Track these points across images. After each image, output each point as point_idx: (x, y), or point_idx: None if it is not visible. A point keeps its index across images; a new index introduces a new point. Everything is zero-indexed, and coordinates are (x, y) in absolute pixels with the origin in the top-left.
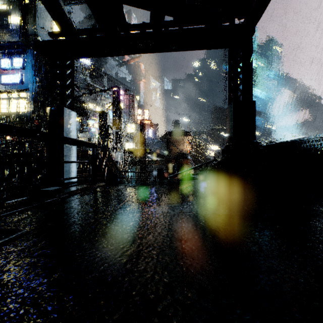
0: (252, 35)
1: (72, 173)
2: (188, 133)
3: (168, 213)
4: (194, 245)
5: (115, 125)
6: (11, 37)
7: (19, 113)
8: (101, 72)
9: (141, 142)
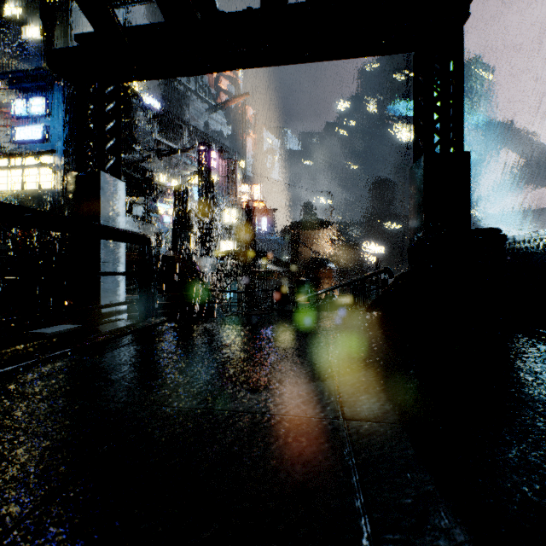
0: (464, 21)
1: (117, 294)
2: (329, 225)
3: (306, 423)
4: None
5: (203, 211)
6: (27, 62)
7: (41, 191)
8: (180, 122)
9: (248, 240)
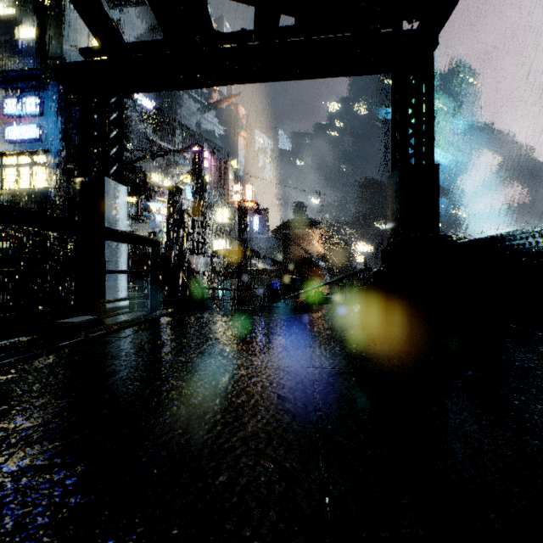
0: (434, 48)
1: (120, 291)
2: (319, 224)
3: (288, 370)
4: (343, 445)
5: (196, 211)
6: (21, 62)
7: (34, 190)
8: (172, 122)
9: (240, 239)
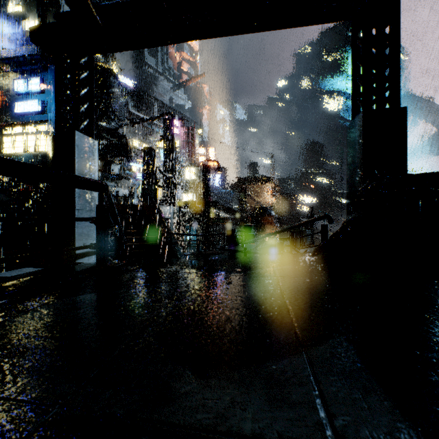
0: None
1: (90, 237)
2: (270, 180)
3: None
4: None
5: (167, 168)
6: (26, 49)
7: (38, 153)
8: (149, 98)
9: (204, 192)
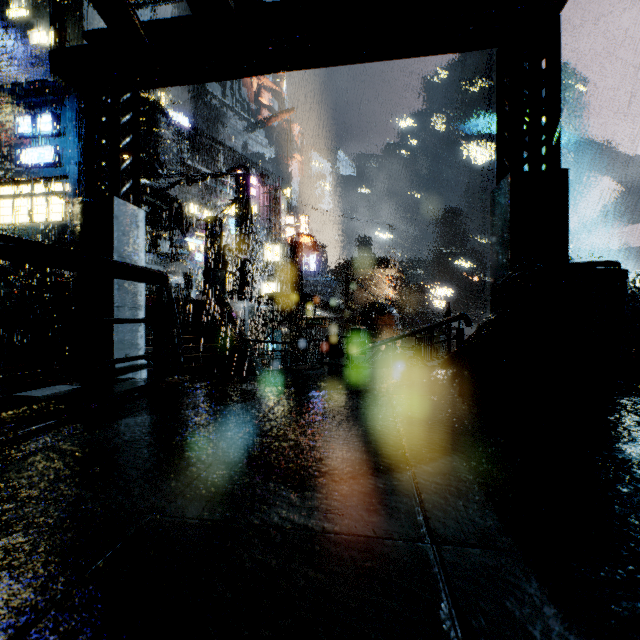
0: (561, 6)
1: (134, 346)
2: (389, 263)
3: (375, 550)
4: None
5: (240, 246)
6: (34, 72)
7: (51, 223)
8: (214, 143)
9: (293, 281)
